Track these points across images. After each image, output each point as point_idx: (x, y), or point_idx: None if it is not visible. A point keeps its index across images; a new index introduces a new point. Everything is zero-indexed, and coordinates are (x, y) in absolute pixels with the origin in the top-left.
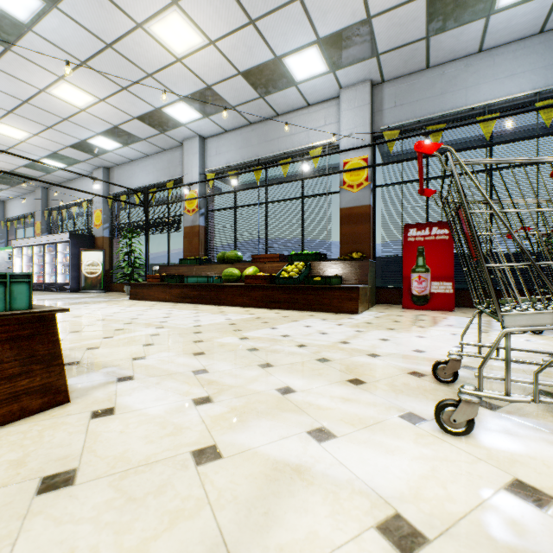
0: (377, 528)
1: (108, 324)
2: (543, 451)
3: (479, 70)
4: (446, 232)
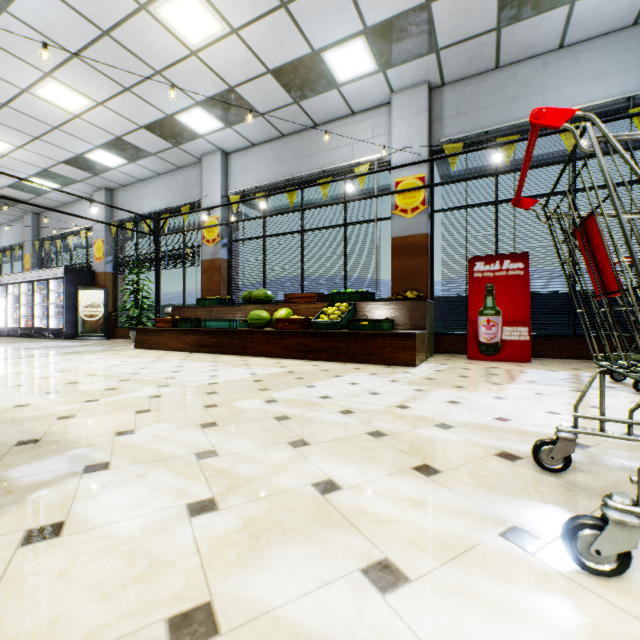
0: None
1: (98, 381)
2: None
3: (560, 70)
4: (520, 267)
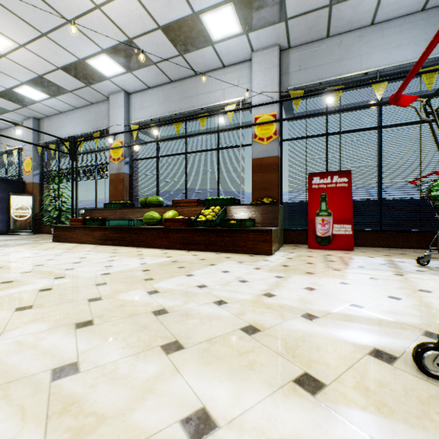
0: None
1: (0, 274)
2: None
3: (371, 40)
4: (345, 180)
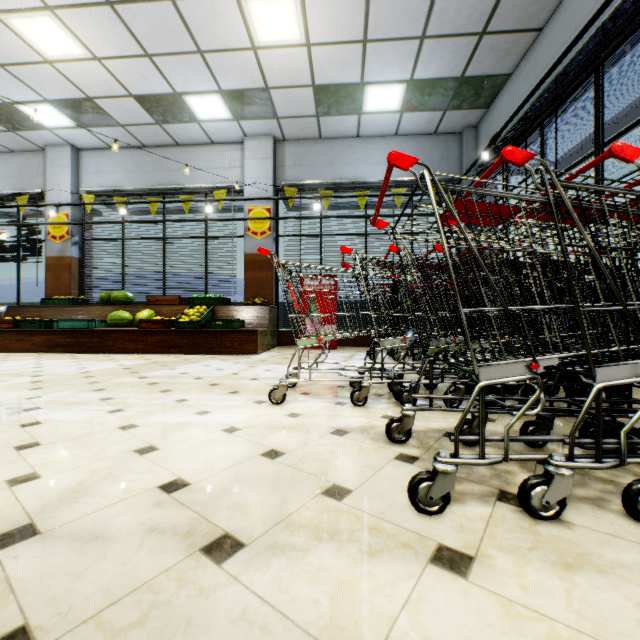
0: (222, 430)
1: None
2: (314, 404)
3: (358, 152)
4: (332, 283)
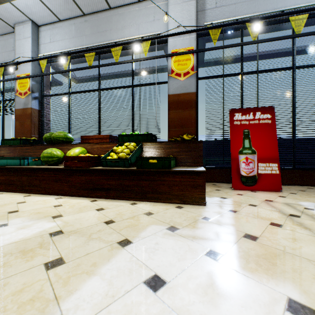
0: None
1: None
2: None
3: None
4: (268, 117)
